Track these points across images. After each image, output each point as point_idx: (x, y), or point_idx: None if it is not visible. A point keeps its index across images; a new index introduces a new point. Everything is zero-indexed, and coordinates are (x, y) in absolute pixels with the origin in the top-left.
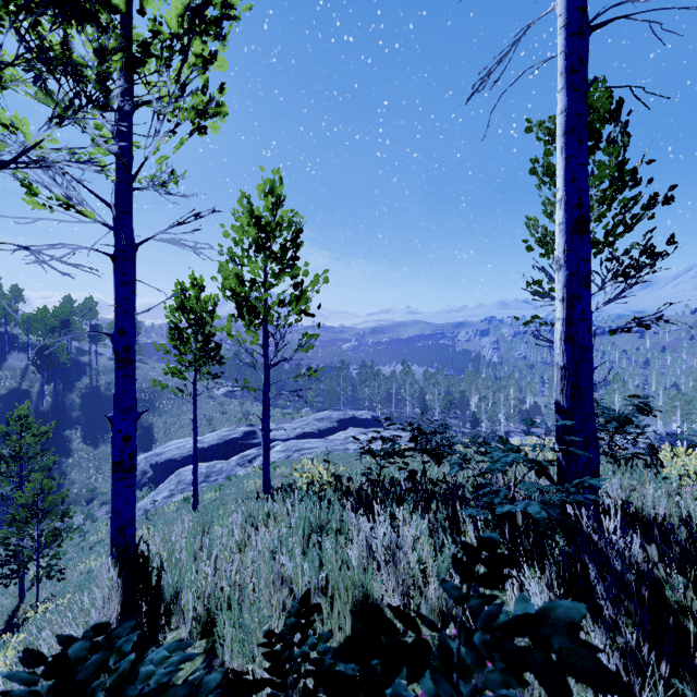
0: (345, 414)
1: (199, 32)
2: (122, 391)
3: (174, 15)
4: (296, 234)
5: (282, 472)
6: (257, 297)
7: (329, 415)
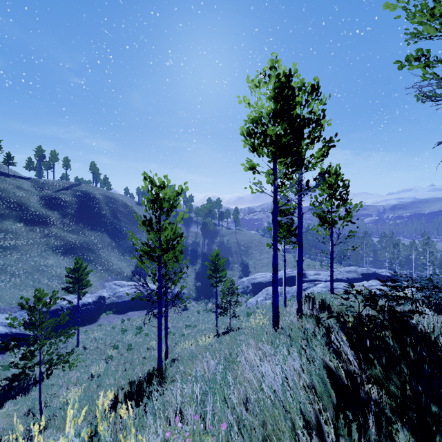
0: (368, 270)
1: (325, 156)
2: (300, 254)
3: (319, 155)
4: (346, 188)
5: None
6: (329, 217)
7: (355, 269)
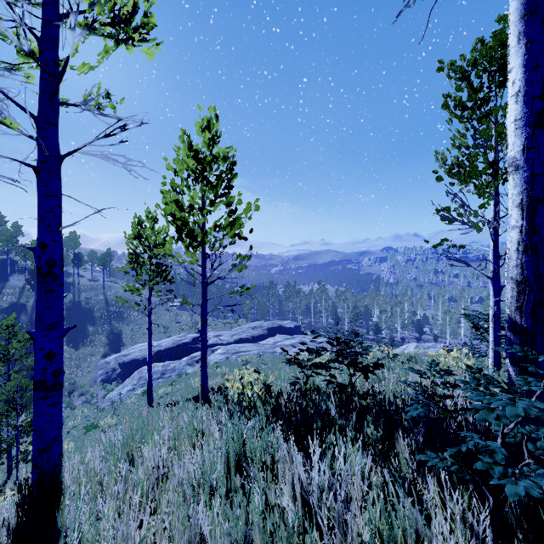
0: (273, 323)
1: None
2: (45, 307)
3: None
4: (230, 166)
5: (222, 371)
6: (195, 222)
7: (260, 324)
